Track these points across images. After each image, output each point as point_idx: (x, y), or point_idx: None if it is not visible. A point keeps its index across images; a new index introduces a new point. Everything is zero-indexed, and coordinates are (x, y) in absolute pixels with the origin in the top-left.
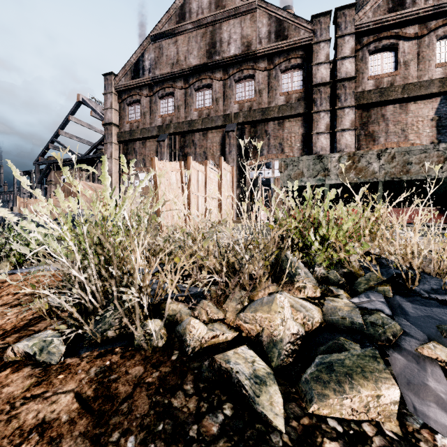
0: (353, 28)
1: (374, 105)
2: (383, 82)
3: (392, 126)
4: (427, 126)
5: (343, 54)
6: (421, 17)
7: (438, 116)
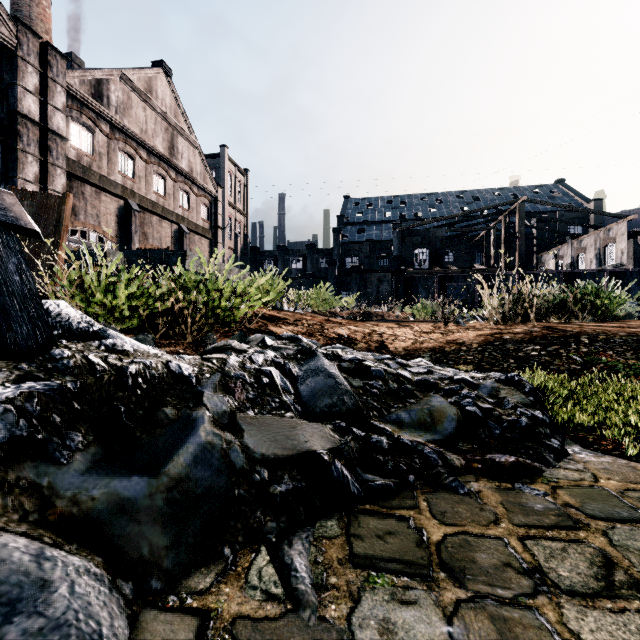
0: (65, 83)
1: (77, 178)
2: (84, 159)
3: (91, 208)
4: (113, 221)
5: (55, 103)
6: (113, 124)
7: (120, 216)
